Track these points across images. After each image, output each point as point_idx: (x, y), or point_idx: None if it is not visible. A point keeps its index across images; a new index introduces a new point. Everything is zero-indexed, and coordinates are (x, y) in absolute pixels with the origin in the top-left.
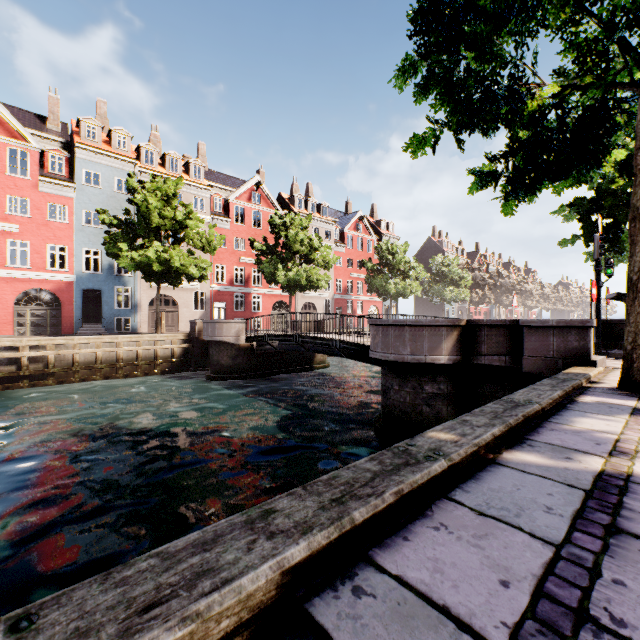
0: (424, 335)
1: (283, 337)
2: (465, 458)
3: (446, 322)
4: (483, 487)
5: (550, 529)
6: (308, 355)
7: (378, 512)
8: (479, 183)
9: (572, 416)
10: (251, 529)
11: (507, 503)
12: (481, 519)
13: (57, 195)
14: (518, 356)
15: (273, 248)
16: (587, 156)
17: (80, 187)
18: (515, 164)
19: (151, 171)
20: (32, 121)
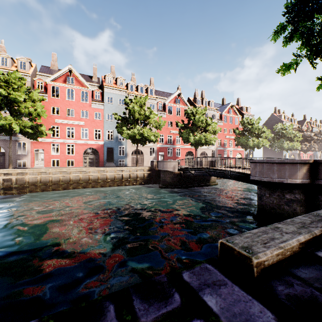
0: (286, 168)
1: (198, 169)
2: None
3: (300, 161)
4: None
5: None
6: (207, 178)
7: None
8: None
9: None
10: (276, 230)
11: None
12: None
13: (97, 108)
14: None
15: (186, 125)
16: None
17: (105, 104)
18: None
19: (132, 94)
20: (87, 79)
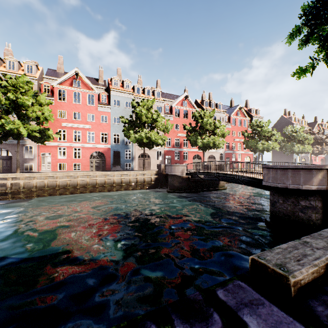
0: (300, 174)
1: (207, 173)
2: None
3: (315, 167)
4: None
5: None
6: (215, 182)
7: None
8: None
9: None
10: (306, 246)
11: None
12: None
13: (104, 111)
14: None
15: (194, 128)
16: None
17: (112, 107)
18: None
19: (139, 97)
20: (93, 81)
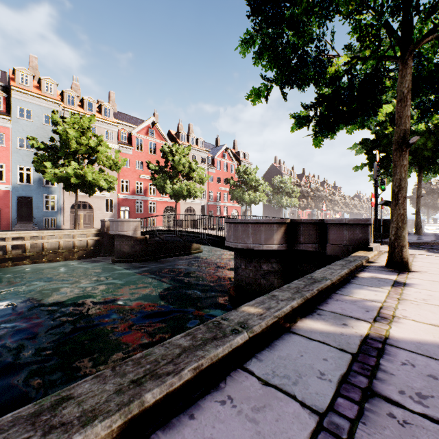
0: (262, 230)
1: (167, 231)
2: (266, 329)
3: (276, 221)
4: (274, 355)
5: (319, 396)
6: (187, 244)
7: (173, 390)
8: (298, 124)
9: (353, 288)
10: (32, 424)
11: (290, 370)
12: (264, 389)
13: None
14: (324, 244)
15: (164, 168)
16: (367, 107)
17: (15, 120)
18: (321, 111)
19: (72, 110)
20: None
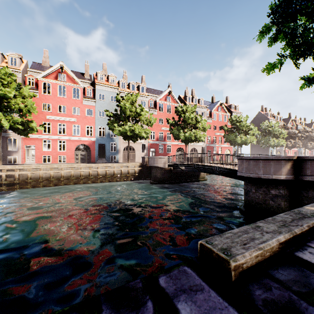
0: (271, 164)
1: (187, 165)
2: None
3: (284, 158)
4: None
5: None
6: (196, 174)
7: (303, 232)
8: (307, 84)
9: None
10: (257, 230)
11: None
12: None
13: (89, 105)
14: None
15: (177, 122)
16: None
17: (97, 101)
18: None
19: (124, 91)
20: (79, 76)
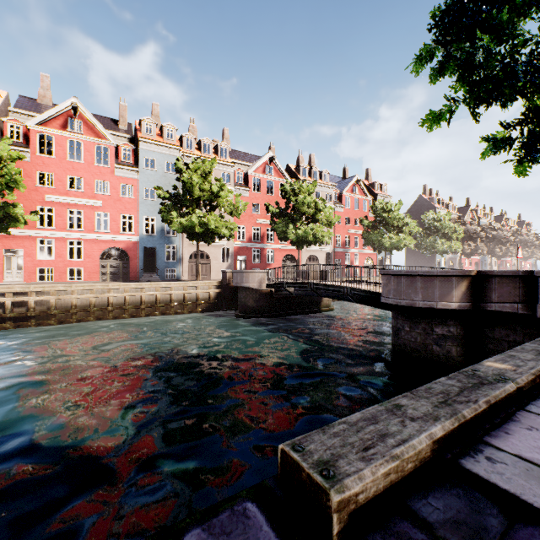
0: (435, 284)
1: (299, 284)
2: (527, 383)
3: (456, 272)
4: None
5: None
6: (316, 300)
7: (477, 413)
8: (492, 149)
9: None
10: (394, 414)
11: None
12: None
13: (127, 177)
14: (531, 304)
15: (284, 211)
16: None
17: (142, 170)
18: (530, 129)
19: (190, 154)
20: (109, 124)
